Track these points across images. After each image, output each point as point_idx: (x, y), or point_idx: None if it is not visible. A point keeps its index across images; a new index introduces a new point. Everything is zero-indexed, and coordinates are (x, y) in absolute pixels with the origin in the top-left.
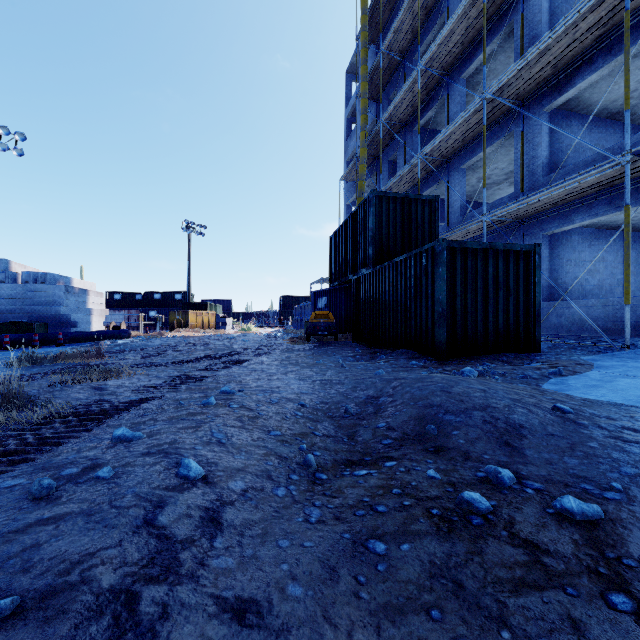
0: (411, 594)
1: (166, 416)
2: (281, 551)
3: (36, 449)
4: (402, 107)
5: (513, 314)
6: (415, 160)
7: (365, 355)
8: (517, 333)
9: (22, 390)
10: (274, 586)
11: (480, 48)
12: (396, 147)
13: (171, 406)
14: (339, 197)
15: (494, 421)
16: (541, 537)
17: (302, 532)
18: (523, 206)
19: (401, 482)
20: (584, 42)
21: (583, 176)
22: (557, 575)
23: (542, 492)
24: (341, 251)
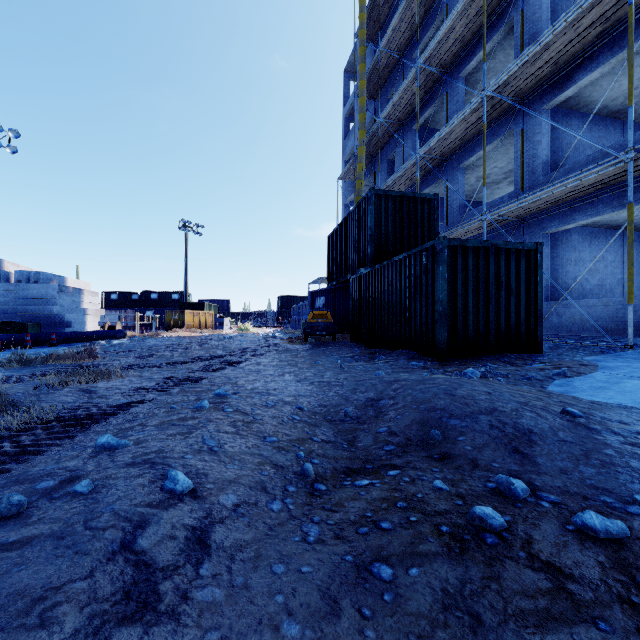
0: (423, 631)
1: (156, 421)
2: (275, 578)
3: (12, 459)
4: (401, 105)
5: (515, 314)
6: (414, 159)
7: (364, 355)
8: (519, 333)
9: (6, 393)
10: (267, 624)
11: (479, 46)
12: (394, 146)
13: (162, 410)
14: (337, 196)
15: (502, 426)
16: (563, 559)
17: (299, 554)
18: (523, 205)
19: (406, 494)
20: (585, 38)
21: (585, 174)
22: (586, 606)
23: (559, 506)
24: (339, 250)
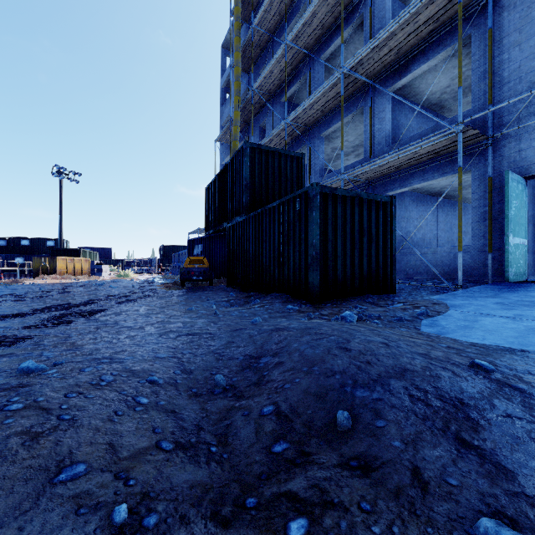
0: None
1: None
2: None
3: None
4: (271, 79)
5: (374, 259)
6: (283, 125)
7: (239, 299)
8: (378, 276)
9: None
10: None
11: (336, 35)
12: (265, 115)
13: None
14: (215, 156)
15: (423, 396)
16: None
17: None
18: (374, 168)
19: None
20: (421, 34)
21: (425, 142)
22: None
23: None
24: (216, 201)
